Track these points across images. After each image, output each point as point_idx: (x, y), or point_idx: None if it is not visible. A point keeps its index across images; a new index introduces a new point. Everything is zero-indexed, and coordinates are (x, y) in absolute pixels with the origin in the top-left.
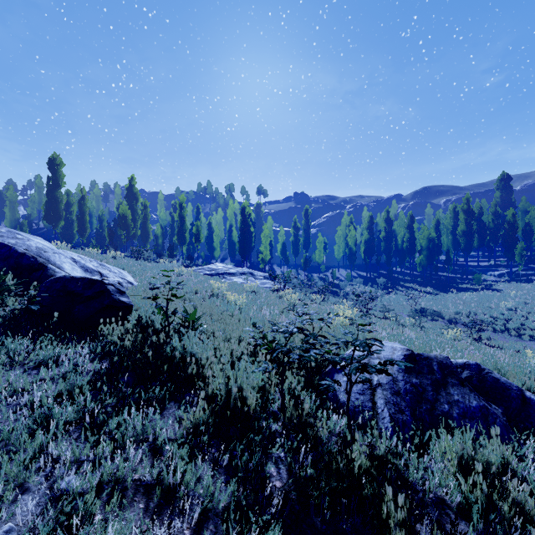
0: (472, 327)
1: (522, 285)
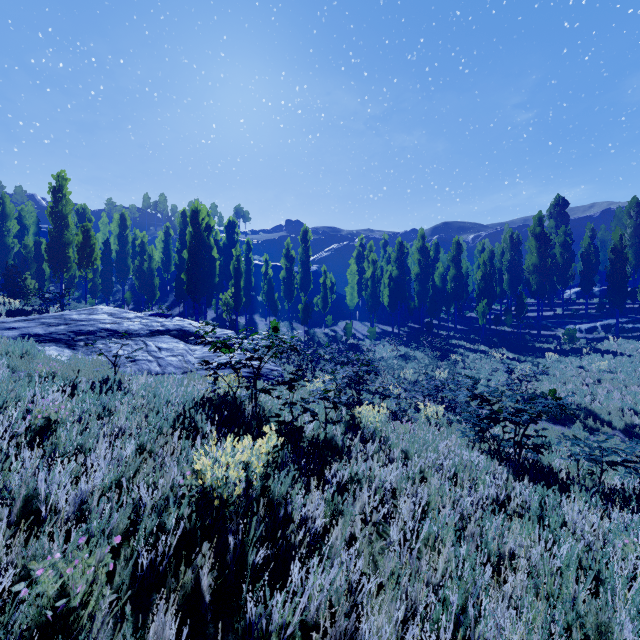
0: None
1: None
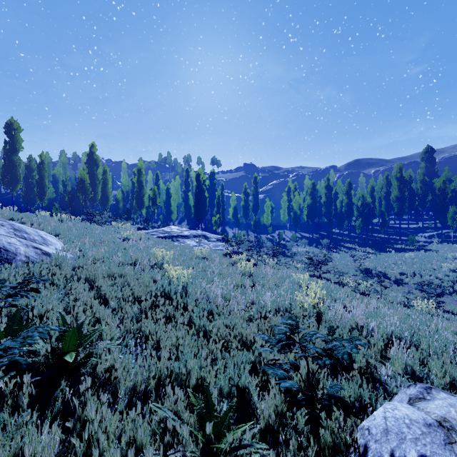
0: (431, 292)
1: (454, 246)
